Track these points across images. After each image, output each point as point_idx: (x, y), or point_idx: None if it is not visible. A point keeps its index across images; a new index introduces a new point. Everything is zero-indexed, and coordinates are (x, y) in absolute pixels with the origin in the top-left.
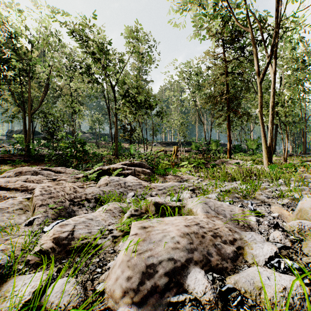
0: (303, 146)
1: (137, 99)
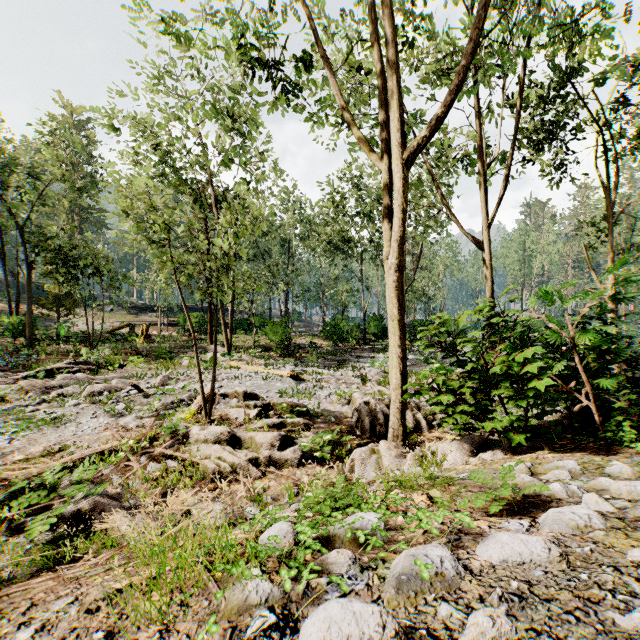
0: (323, 319)
1: (77, 264)
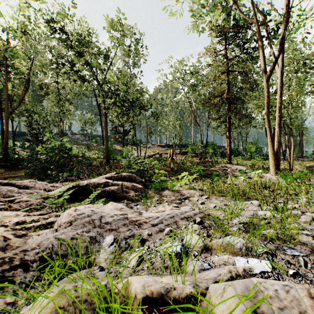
0: (300, 149)
1: (130, 98)
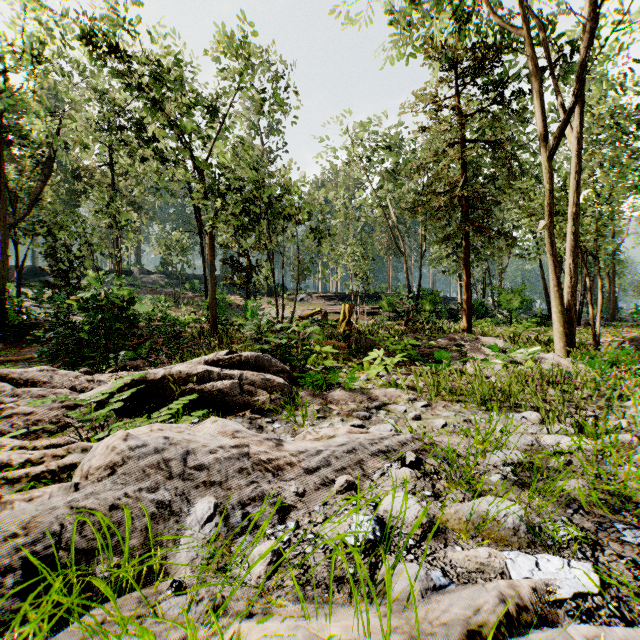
0: (610, 303)
1: (260, 197)
